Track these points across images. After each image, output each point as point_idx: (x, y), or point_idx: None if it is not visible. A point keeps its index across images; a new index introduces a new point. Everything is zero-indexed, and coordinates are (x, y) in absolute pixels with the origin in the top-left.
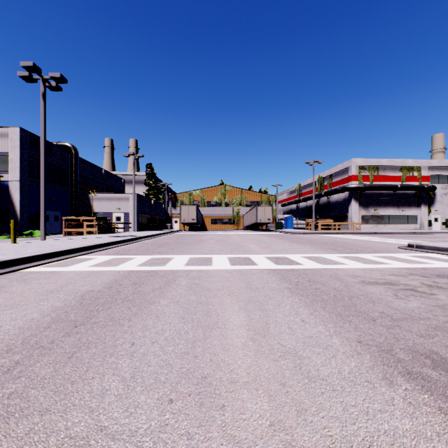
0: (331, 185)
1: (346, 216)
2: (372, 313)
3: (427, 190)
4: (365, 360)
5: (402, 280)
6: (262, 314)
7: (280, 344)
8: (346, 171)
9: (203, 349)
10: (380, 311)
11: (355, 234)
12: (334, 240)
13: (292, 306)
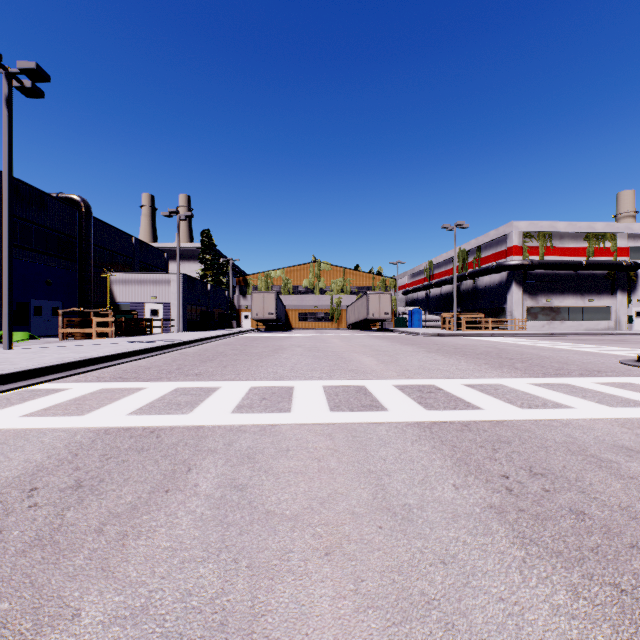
0: (479, 262)
1: (502, 309)
2: None
3: (626, 269)
4: None
5: None
6: None
7: None
8: (502, 240)
9: None
10: None
11: (521, 336)
12: (497, 347)
13: None
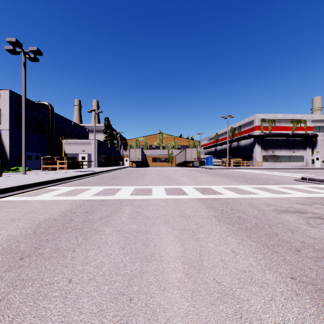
0: (240, 134)
1: (251, 156)
2: (294, 242)
3: (311, 137)
4: (307, 303)
5: (308, 208)
6: (195, 244)
7: (215, 280)
8: (251, 123)
9: (139, 288)
10: (301, 241)
11: (259, 169)
12: (244, 174)
13: (221, 235)
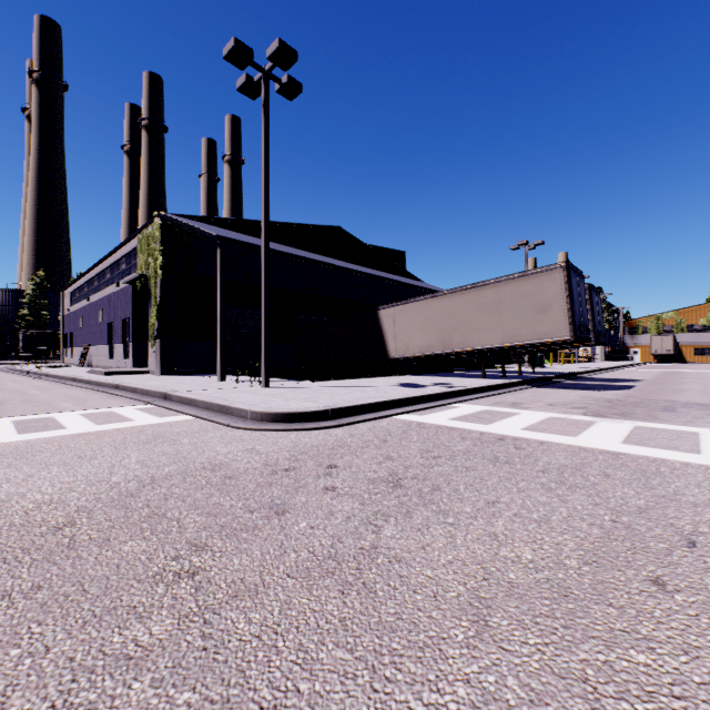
0: None
1: None
2: None
3: None
4: None
5: None
6: None
7: None
8: None
9: (702, 373)
10: None
11: None
12: None
13: None
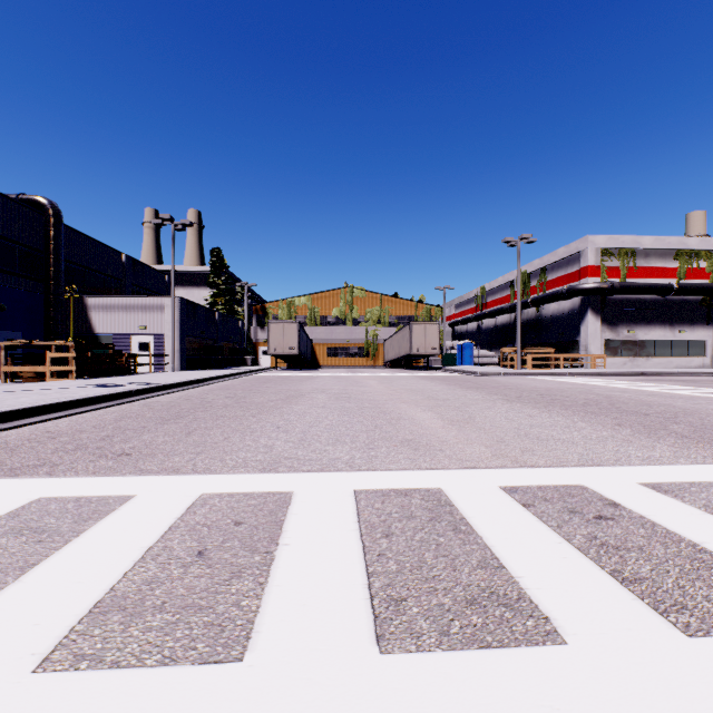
0: (544, 287)
1: (574, 342)
2: None
3: None
4: None
5: None
6: None
7: None
8: (574, 259)
9: None
10: None
11: (606, 376)
12: (597, 393)
13: None
